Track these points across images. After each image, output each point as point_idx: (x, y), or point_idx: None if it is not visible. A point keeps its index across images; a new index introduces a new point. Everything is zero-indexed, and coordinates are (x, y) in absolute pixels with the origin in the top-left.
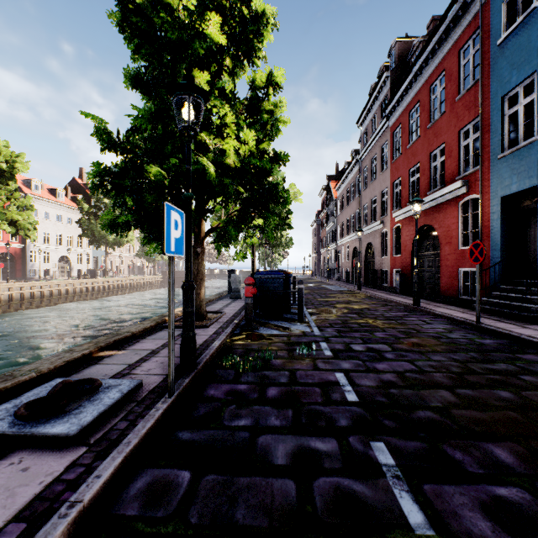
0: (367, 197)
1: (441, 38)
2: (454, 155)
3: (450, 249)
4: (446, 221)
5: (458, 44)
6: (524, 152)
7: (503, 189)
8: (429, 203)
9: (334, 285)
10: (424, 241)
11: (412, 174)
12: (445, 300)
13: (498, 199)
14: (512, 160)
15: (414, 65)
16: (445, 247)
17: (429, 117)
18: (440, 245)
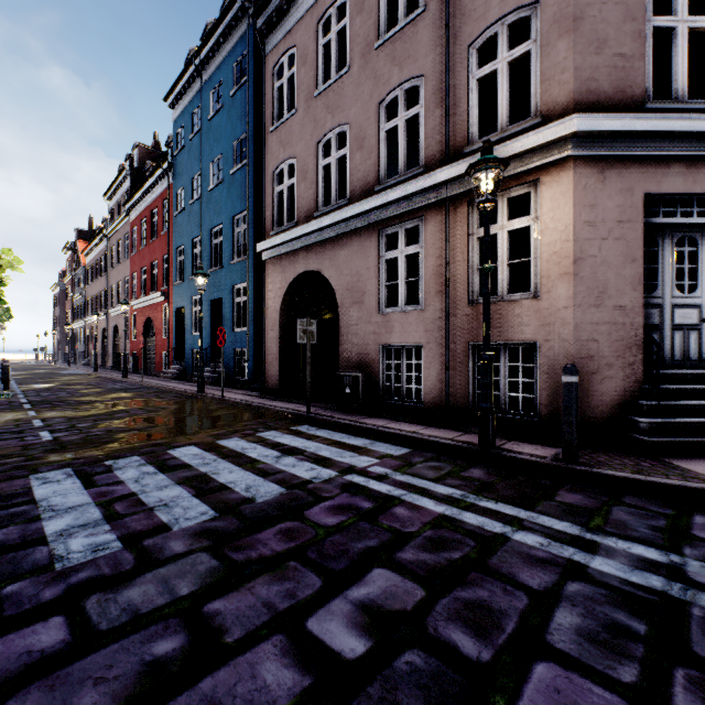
0: (115, 279)
1: (155, 183)
2: (161, 272)
3: (160, 337)
4: (159, 317)
5: (163, 196)
6: (182, 286)
7: (177, 304)
8: (151, 301)
9: (74, 370)
10: (152, 330)
11: (144, 272)
12: (158, 374)
13: (175, 309)
14: (179, 289)
15: (140, 187)
16: (158, 336)
17: (151, 234)
18: (156, 334)
